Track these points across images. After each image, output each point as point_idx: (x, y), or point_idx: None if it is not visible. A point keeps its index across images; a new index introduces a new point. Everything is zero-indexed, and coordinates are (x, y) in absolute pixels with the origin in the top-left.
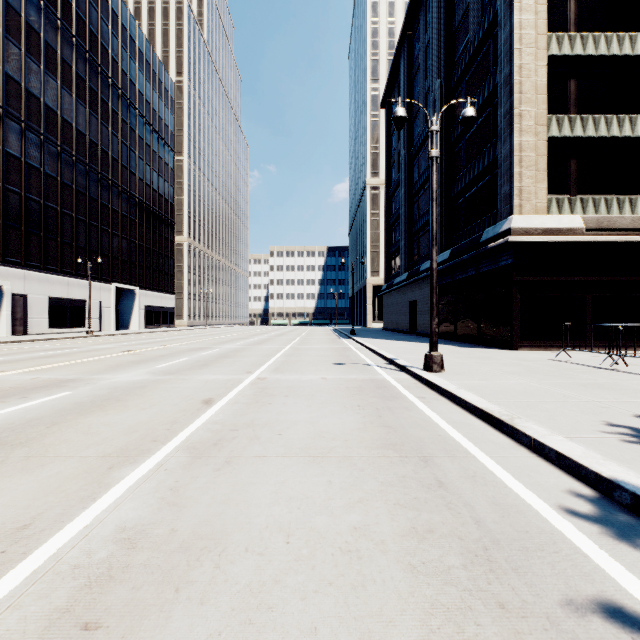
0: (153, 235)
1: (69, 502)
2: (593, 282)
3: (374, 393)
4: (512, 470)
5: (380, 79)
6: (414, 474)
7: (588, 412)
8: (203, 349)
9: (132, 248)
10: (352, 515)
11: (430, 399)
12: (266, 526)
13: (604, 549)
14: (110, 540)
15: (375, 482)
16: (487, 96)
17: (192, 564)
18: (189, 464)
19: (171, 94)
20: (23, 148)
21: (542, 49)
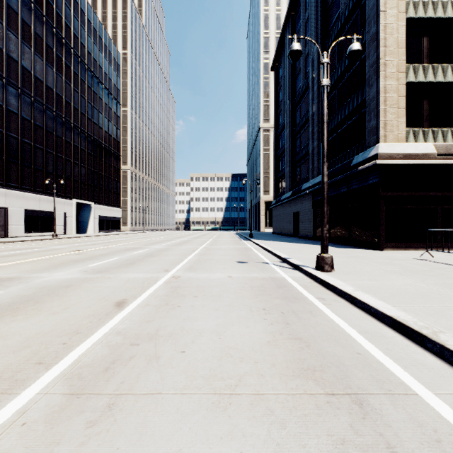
0: (105, 164)
1: None
2: (442, 196)
3: (276, 293)
4: None
5: (270, 51)
6: (355, 435)
7: None
8: (135, 249)
9: (89, 174)
10: None
11: (330, 300)
12: None
13: None
14: None
15: None
16: None
17: None
18: (59, 411)
19: (118, 62)
20: (4, 98)
21: (402, 12)
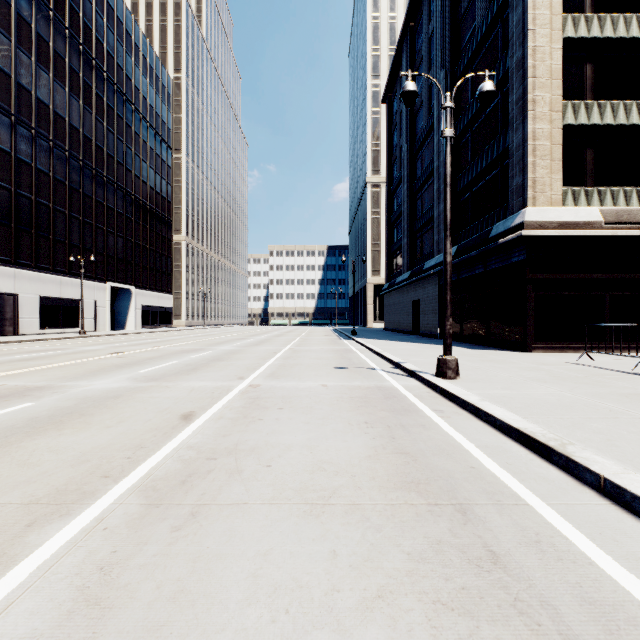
0: (150, 233)
1: None
2: (612, 279)
3: (383, 405)
4: (588, 529)
5: (381, 75)
6: (452, 537)
7: None
8: (196, 351)
9: (128, 246)
10: (370, 629)
11: (449, 413)
12: None
13: None
14: None
15: (399, 554)
16: (496, 84)
17: None
18: (140, 518)
19: (169, 90)
20: (13, 142)
21: (557, 31)
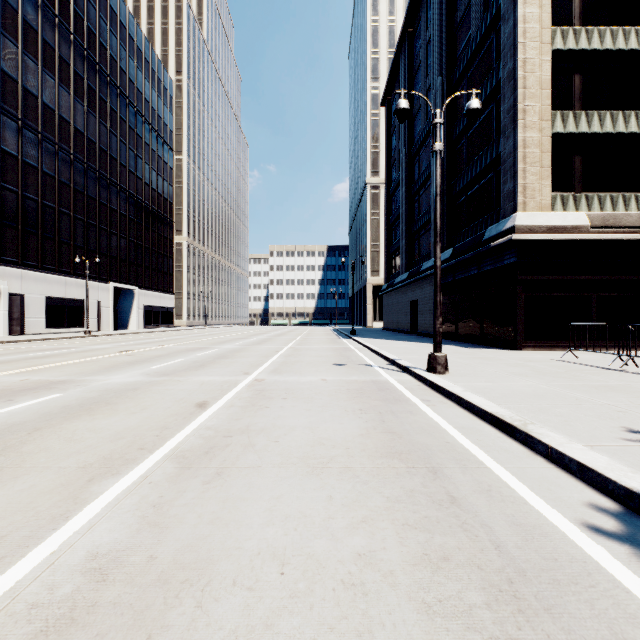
0: (152, 234)
1: (38, 522)
2: (598, 281)
3: (376, 396)
4: (530, 483)
5: (380, 78)
6: (423, 488)
7: (605, 417)
8: (201, 349)
9: (131, 247)
10: (355, 538)
11: (435, 402)
12: (258, 552)
13: None
14: (78, 570)
15: (380, 497)
16: (490, 92)
17: (170, 602)
18: (176, 476)
19: (170, 93)
20: (20, 146)
21: (546, 43)
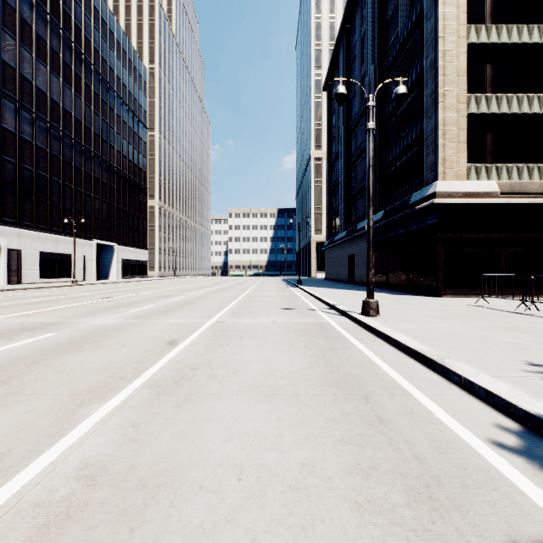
0: (129, 199)
1: (38, 438)
2: (507, 238)
3: (319, 335)
4: (446, 407)
5: (322, 66)
6: (357, 411)
7: (510, 352)
8: (171, 296)
9: (111, 210)
10: (300, 451)
11: (368, 340)
12: (220, 463)
13: (540, 486)
14: (72, 477)
15: (321, 418)
16: (415, 79)
17: (148, 502)
18: (152, 401)
19: (144, 79)
20: (17, 124)
21: (463, 38)
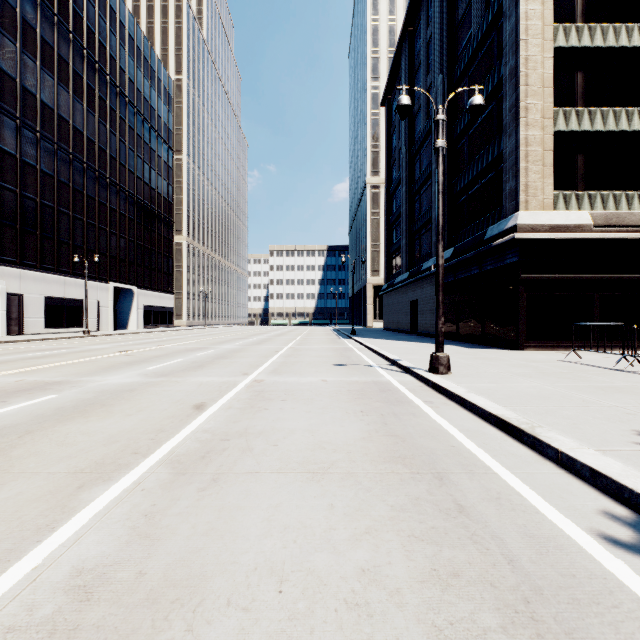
0: (152, 234)
1: (22, 533)
2: (601, 280)
3: (378, 397)
4: (541, 490)
5: (380, 77)
6: (429, 495)
7: (614, 419)
8: (200, 349)
9: (130, 247)
10: (359, 551)
11: (438, 404)
12: (254, 567)
13: None
14: (61, 588)
15: (384, 506)
16: (491, 90)
17: (158, 625)
18: (170, 482)
19: (170, 92)
20: (18, 145)
21: (549, 40)
